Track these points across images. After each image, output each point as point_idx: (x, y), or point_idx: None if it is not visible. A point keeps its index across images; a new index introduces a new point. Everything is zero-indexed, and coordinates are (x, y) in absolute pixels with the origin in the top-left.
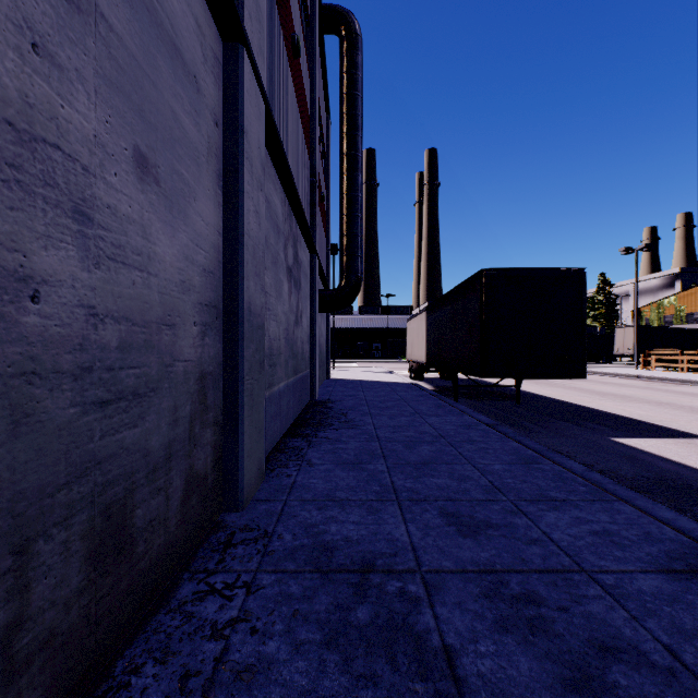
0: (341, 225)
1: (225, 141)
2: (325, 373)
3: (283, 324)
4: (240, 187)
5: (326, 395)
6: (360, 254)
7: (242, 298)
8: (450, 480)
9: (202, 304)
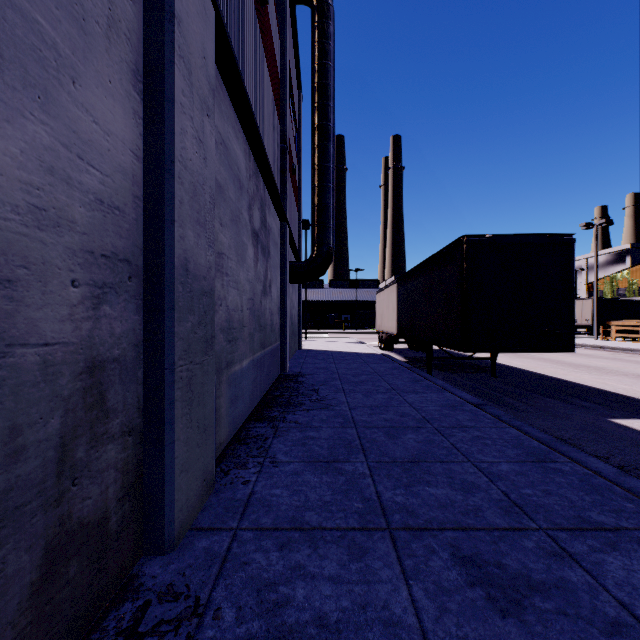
0: (313, 195)
1: (146, 26)
2: (297, 344)
3: (246, 293)
4: (168, 92)
5: (297, 367)
6: (331, 225)
7: (172, 250)
8: (452, 490)
9: (93, 254)
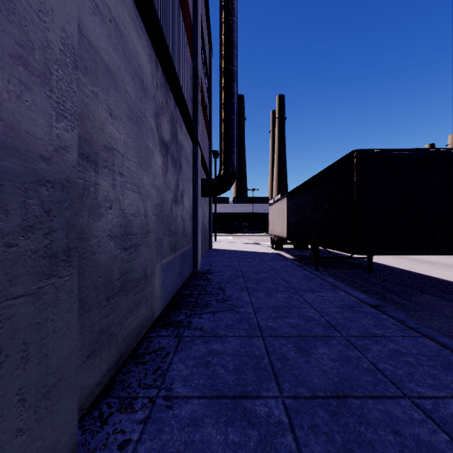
0: (220, 126)
1: None
2: (208, 245)
3: (152, 199)
4: None
5: (207, 265)
6: (235, 150)
7: None
8: None
9: None
